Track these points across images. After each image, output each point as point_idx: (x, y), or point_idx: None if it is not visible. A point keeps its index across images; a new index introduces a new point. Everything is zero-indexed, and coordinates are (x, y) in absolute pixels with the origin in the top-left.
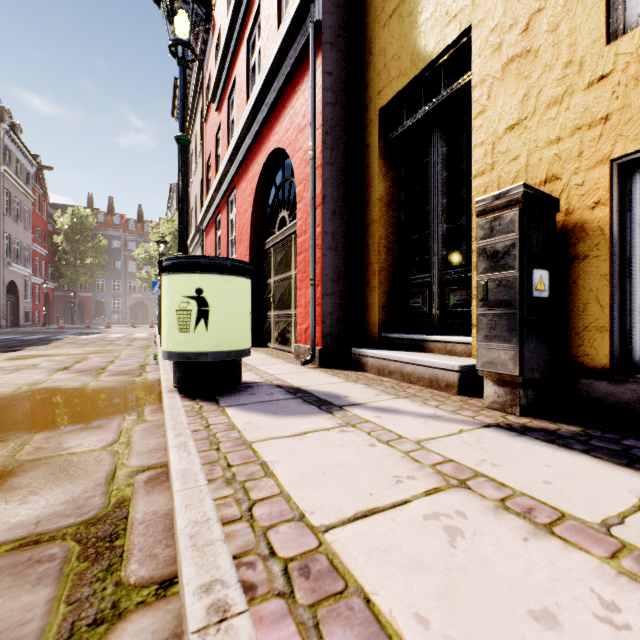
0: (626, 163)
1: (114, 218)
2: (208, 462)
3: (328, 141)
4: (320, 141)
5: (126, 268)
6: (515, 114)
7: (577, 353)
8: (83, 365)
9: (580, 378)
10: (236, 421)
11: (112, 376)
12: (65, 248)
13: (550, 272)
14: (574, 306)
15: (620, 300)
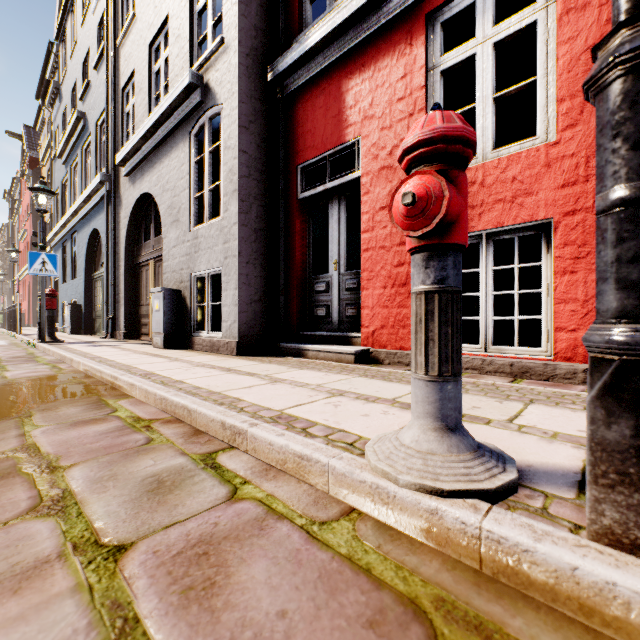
0: None
1: None
2: None
3: (34, 290)
4: (33, 289)
5: None
6: None
7: None
8: None
9: None
10: None
11: None
12: None
13: None
14: None
15: None
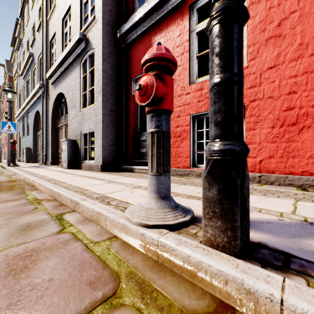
0: None
1: None
2: None
3: None
4: None
5: None
6: None
7: None
8: None
9: None
10: None
11: None
12: None
13: None
14: None
15: None
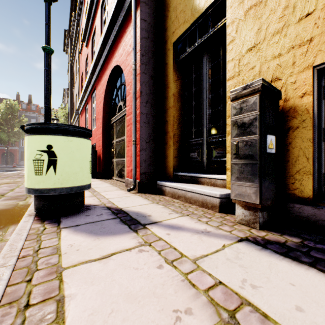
0: (322, 69)
1: (32, 106)
2: (9, 301)
3: (143, 59)
4: (139, 59)
5: None
6: (252, 41)
7: (291, 187)
8: None
9: (294, 203)
10: (63, 243)
11: (5, 200)
12: (2, 122)
13: (276, 137)
14: (290, 158)
15: (318, 155)
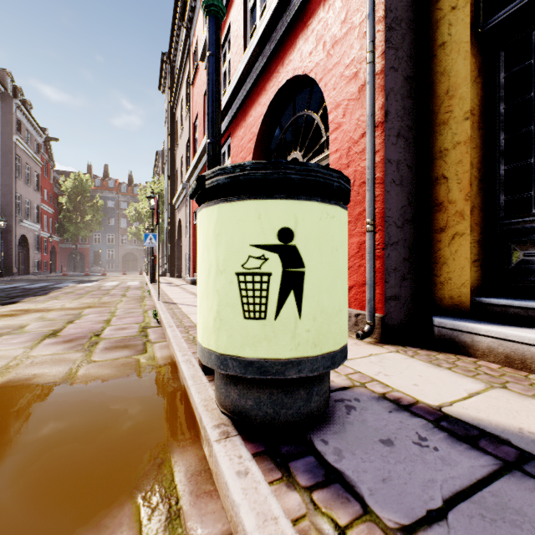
0: None
1: (109, 182)
2: None
3: (392, 38)
4: (380, 39)
5: (119, 224)
6: None
7: None
8: (75, 327)
9: None
10: None
11: (108, 351)
12: (68, 207)
13: None
14: None
15: None
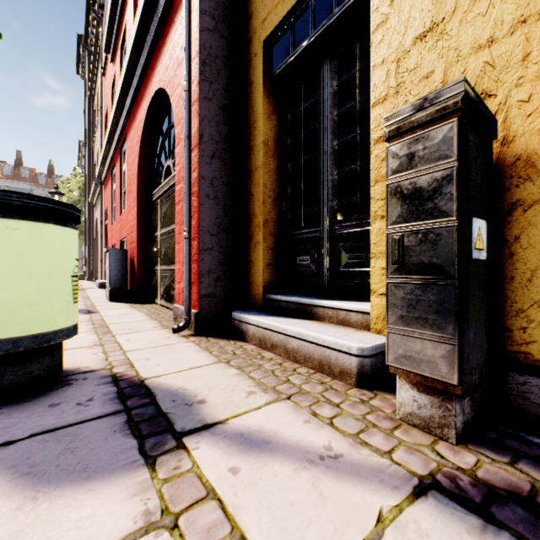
0: None
1: (22, 171)
2: None
3: (206, 72)
4: (197, 71)
5: None
6: (428, 17)
7: (521, 338)
8: None
9: (529, 376)
10: None
11: None
12: None
13: (487, 223)
14: (516, 272)
15: None
